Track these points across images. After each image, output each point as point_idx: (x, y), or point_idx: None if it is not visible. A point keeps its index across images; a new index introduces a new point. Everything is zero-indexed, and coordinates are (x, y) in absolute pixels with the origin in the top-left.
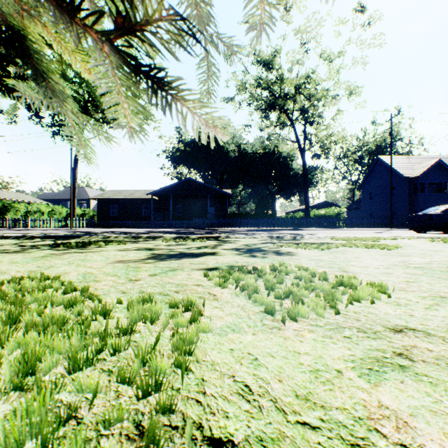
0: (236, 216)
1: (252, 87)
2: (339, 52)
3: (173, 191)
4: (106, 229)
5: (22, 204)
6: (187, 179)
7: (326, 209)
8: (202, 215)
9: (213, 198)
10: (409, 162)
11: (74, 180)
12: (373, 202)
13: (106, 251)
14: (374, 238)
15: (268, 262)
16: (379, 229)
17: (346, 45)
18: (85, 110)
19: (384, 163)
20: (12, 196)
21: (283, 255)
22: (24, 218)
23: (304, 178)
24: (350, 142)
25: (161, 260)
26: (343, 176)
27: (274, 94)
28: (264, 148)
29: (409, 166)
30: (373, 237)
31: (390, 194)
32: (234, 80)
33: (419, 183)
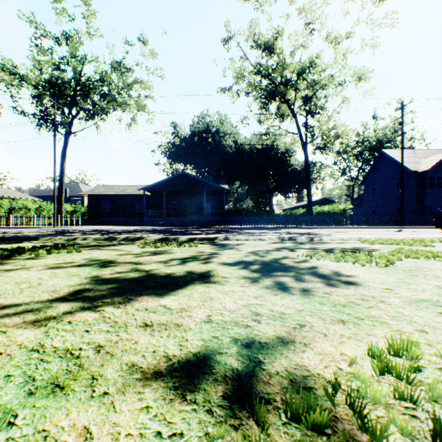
0: (233, 213)
1: (251, 75)
2: (347, 32)
3: (167, 186)
4: (92, 227)
5: (5, 199)
6: (182, 174)
7: (329, 206)
8: (198, 212)
9: (209, 194)
10: (416, 156)
11: (61, 175)
12: (376, 198)
13: (23, 270)
14: (416, 240)
15: (332, 319)
16: (390, 227)
17: (354, 26)
18: (73, 99)
19: (389, 157)
20: (0, 192)
21: (335, 282)
22: (6, 215)
23: (307, 173)
24: (350, 137)
25: (85, 307)
26: (342, 172)
27: (274, 82)
28: (263, 141)
29: (416, 160)
30: (416, 239)
31: (401, 189)
32: (231, 68)
33: (428, 178)
